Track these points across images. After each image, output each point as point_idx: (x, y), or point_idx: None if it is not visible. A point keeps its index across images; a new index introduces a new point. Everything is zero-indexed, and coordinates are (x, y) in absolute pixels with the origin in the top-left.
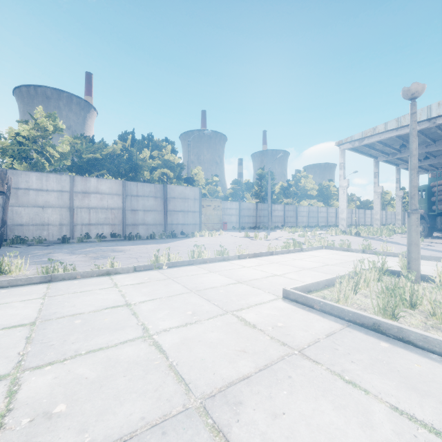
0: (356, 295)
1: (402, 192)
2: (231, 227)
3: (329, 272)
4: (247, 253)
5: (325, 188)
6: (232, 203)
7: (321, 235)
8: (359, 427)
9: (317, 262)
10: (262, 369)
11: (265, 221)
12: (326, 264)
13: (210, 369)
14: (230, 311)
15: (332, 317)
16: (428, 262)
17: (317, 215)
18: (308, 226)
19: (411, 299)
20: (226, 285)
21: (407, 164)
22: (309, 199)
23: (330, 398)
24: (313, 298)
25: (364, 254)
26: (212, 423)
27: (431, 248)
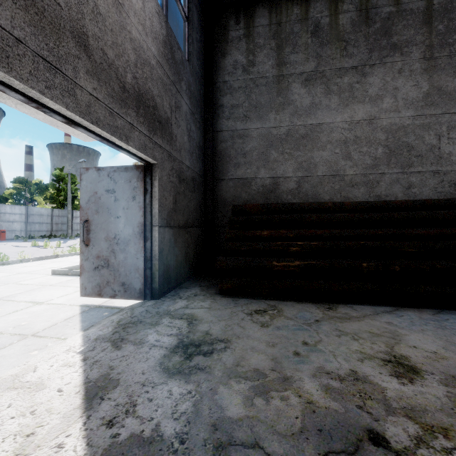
0: None
1: None
2: (13, 236)
3: None
4: (31, 258)
5: None
6: (14, 207)
7: None
8: (61, 291)
9: None
10: (29, 291)
11: (64, 229)
12: None
13: (0, 295)
14: (11, 283)
15: (76, 276)
16: None
17: None
18: None
19: None
20: (8, 276)
21: None
22: None
23: (55, 289)
24: (68, 270)
25: None
26: (3, 300)
27: None
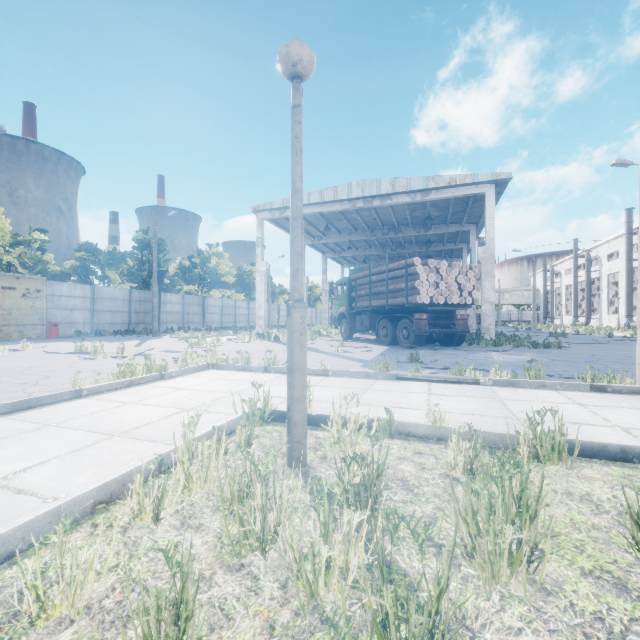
0: (159, 527)
1: (328, 286)
2: (72, 332)
3: (167, 435)
4: None
5: (247, 275)
6: (74, 286)
7: (228, 343)
8: None
9: (166, 407)
10: None
11: (148, 320)
12: (182, 408)
13: None
14: None
15: None
16: (339, 381)
17: (235, 311)
18: (221, 328)
19: (263, 528)
20: None
21: (333, 252)
22: (223, 289)
23: None
24: None
25: (267, 374)
26: None
27: (349, 356)
